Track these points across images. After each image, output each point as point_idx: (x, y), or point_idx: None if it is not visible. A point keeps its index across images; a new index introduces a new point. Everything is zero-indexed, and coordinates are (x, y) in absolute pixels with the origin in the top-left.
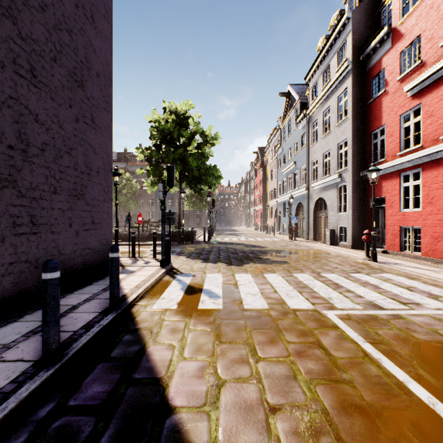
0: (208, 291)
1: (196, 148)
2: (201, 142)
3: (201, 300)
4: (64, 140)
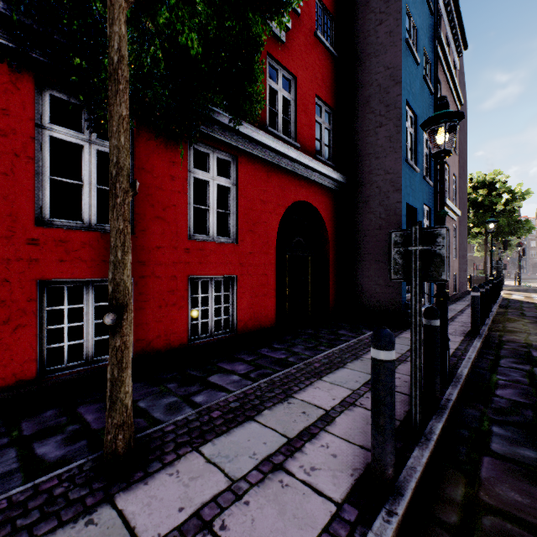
0: (536, 297)
1: (503, 205)
2: (509, 200)
3: (534, 298)
4: (462, 239)
